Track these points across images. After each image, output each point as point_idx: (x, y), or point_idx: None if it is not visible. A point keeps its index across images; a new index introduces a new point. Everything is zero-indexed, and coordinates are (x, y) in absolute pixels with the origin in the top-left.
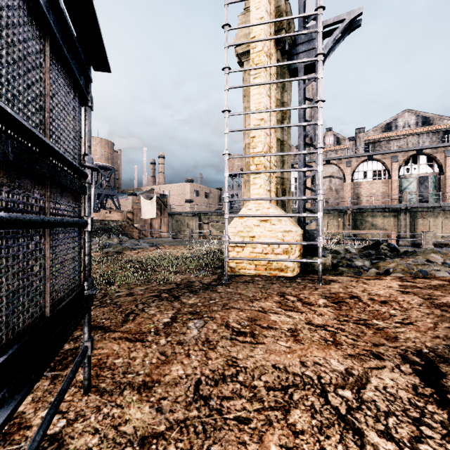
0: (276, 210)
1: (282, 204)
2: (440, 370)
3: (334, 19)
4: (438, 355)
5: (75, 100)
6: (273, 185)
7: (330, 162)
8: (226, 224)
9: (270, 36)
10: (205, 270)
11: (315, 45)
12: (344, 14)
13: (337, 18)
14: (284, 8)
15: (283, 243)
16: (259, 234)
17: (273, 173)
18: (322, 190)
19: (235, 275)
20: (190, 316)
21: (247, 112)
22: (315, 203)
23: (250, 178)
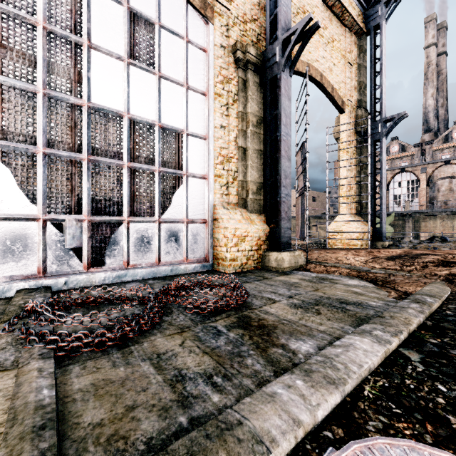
0: (354, 218)
1: (360, 214)
2: (378, 257)
3: (389, 117)
4: (383, 257)
5: (296, 203)
6: (353, 205)
7: (449, 162)
8: (327, 225)
9: (351, 133)
10: (317, 247)
11: (379, 131)
12: (395, 114)
13: (391, 117)
14: (360, 114)
15: (352, 232)
16: (344, 229)
17: (353, 199)
18: (370, 210)
19: (332, 248)
20: (314, 250)
21: (336, 179)
22: (431, 205)
23: (340, 204)
